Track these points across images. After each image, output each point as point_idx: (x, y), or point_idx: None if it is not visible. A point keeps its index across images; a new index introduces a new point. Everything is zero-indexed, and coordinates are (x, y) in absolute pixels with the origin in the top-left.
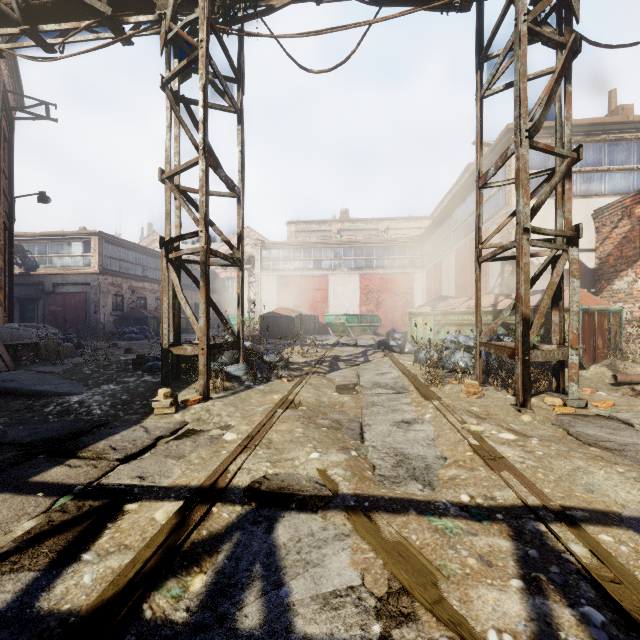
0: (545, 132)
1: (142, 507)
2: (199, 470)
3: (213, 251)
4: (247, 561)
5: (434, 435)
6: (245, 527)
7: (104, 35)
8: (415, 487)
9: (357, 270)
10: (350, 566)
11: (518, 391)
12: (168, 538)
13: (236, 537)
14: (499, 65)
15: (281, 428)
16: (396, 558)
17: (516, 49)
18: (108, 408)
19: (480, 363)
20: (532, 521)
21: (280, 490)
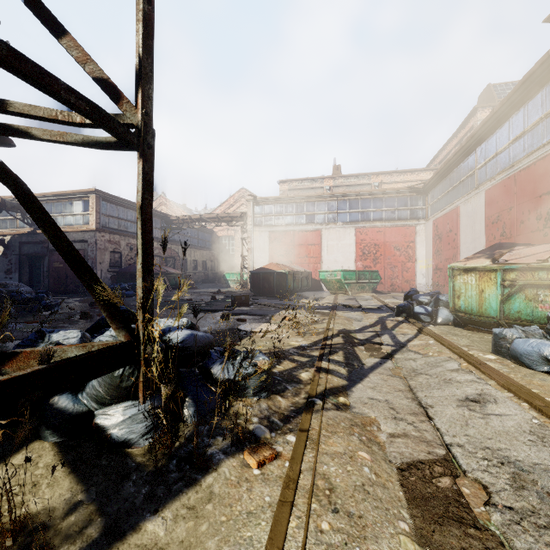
0: None
1: None
2: None
3: None
4: None
5: None
6: None
7: None
8: None
9: (352, 223)
10: None
11: None
12: None
13: None
14: None
15: None
16: None
17: None
18: None
19: None
20: None
21: None
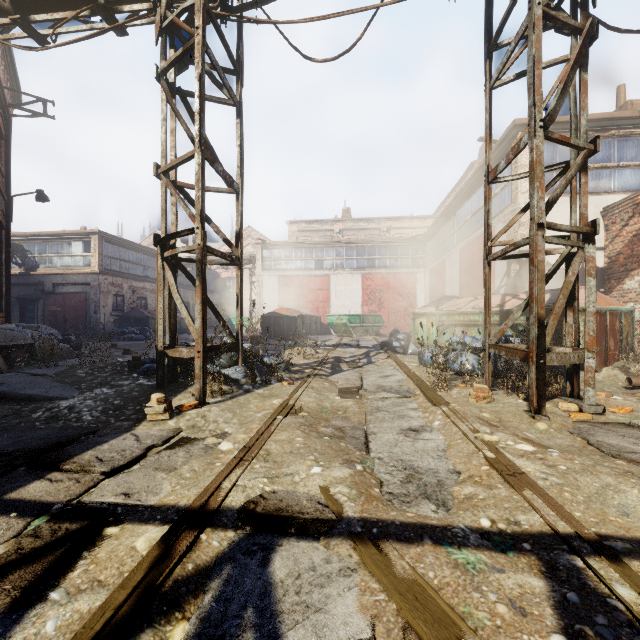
0: (553, 128)
1: (124, 531)
2: (190, 486)
3: (210, 249)
4: (238, 604)
5: (445, 445)
6: (237, 558)
7: (98, 25)
8: (428, 508)
9: (359, 270)
10: (358, 611)
11: (532, 397)
12: (147, 575)
13: (226, 571)
14: (510, 53)
15: (280, 437)
16: (412, 603)
17: (530, 34)
18: (99, 414)
19: (489, 366)
20: (566, 553)
21: (278, 512)
